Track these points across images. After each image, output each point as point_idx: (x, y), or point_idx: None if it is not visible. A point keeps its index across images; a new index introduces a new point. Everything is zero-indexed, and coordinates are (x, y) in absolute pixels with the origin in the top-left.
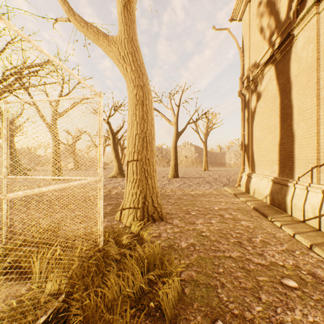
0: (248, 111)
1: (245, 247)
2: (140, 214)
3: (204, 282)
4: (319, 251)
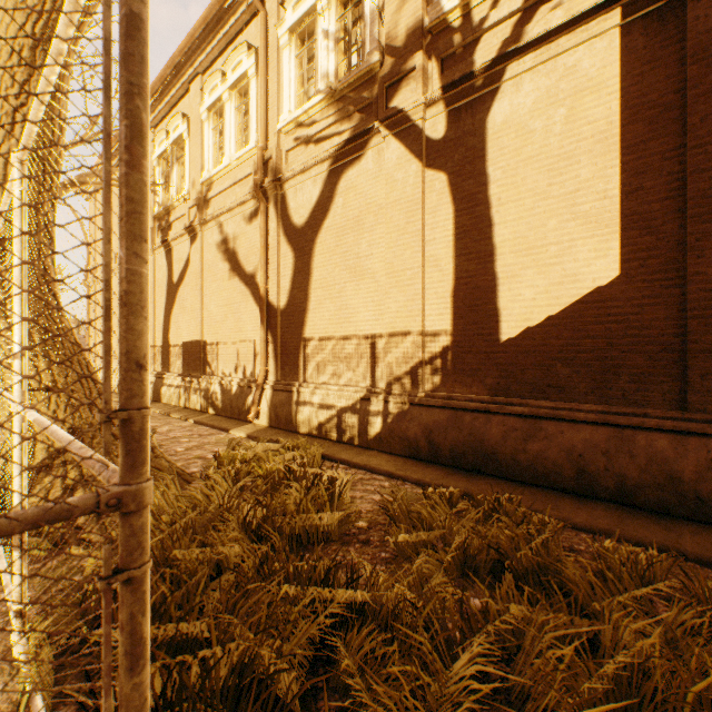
0: (94, 304)
1: None
2: None
3: None
4: None
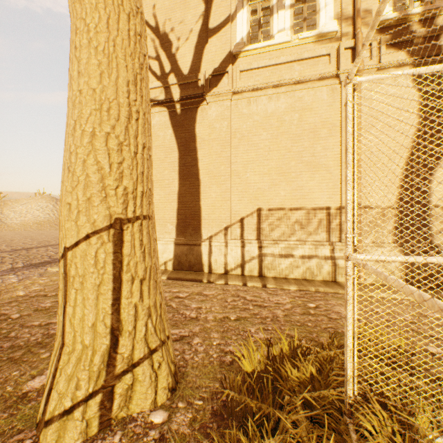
0: None
1: (264, 305)
2: (173, 350)
3: (333, 335)
4: (272, 286)
